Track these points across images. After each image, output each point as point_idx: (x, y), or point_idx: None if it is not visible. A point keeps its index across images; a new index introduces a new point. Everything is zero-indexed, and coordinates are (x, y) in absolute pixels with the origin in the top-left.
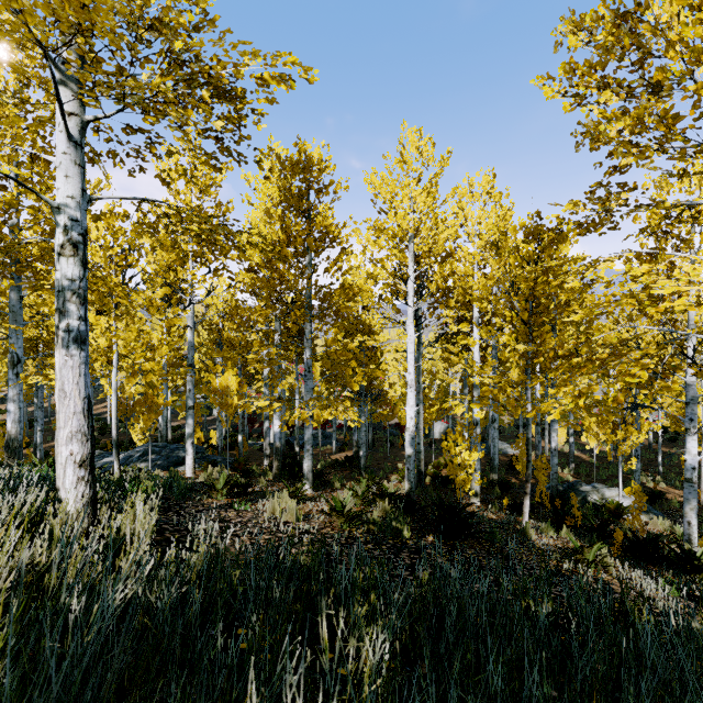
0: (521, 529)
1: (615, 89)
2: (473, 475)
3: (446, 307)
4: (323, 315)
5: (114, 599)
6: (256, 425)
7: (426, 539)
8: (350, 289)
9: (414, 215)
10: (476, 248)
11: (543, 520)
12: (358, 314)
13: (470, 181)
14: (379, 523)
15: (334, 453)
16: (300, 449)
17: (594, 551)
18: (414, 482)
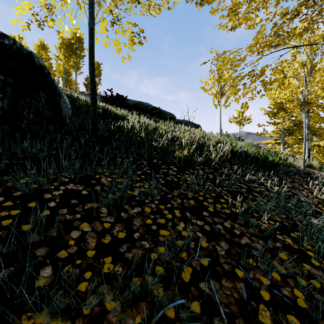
0: None
1: None
2: None
3: None
4: None
5: None
6: None
7: None
8: None
9: None
10: None
11: None
12: None
13: None
14: None
15: None
16: None
17: None
18: None
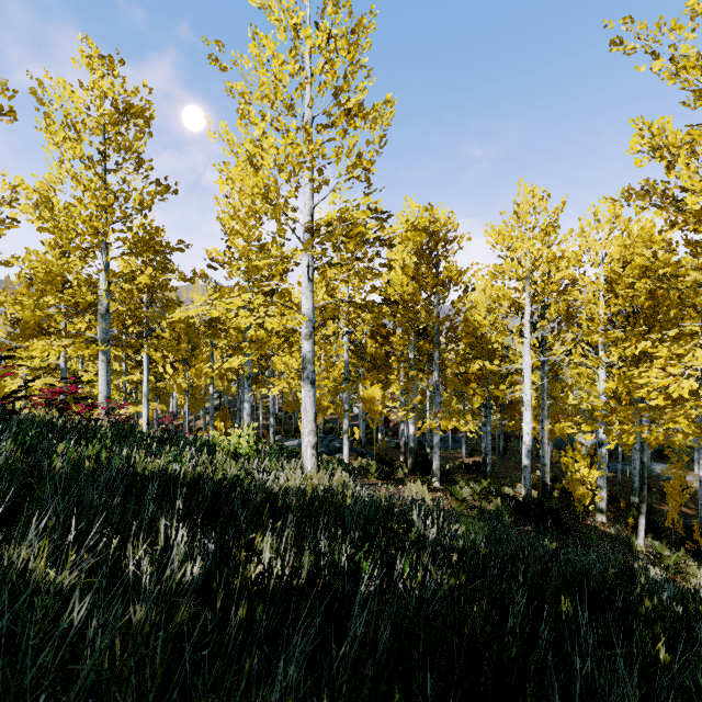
0: (626, 541)
1: (664, 208)
2: (598, 492)
3: (567, 332)
4: (449, 341)
5: (362, 496)
6: (390, 424)
7: (524, 527)
8: (471, 325)
9: (528, 262)
10: (601, 274)
11: (668, 543)
12: (484, 333)
13: (595, 210)
14: (487, 510)
15: (463, 457)
16: (431, 450)
17: (674, 560)
18: (530, 490)
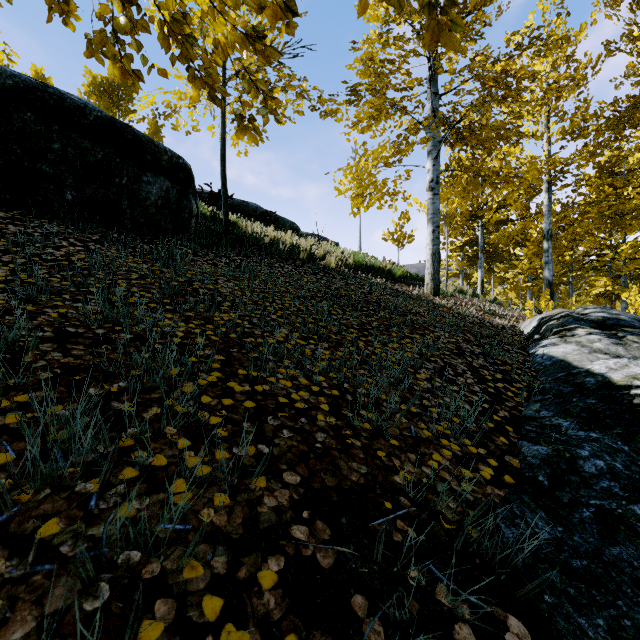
0: None
1: None
2: None
3: None
4: None
5: None
6: None
7: None
8: None
9: None
10: None
11: None
12: None
13: None
14: None
15: None
16: None
17: None
18: None
